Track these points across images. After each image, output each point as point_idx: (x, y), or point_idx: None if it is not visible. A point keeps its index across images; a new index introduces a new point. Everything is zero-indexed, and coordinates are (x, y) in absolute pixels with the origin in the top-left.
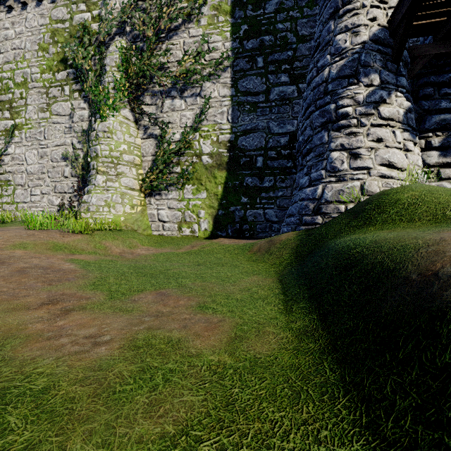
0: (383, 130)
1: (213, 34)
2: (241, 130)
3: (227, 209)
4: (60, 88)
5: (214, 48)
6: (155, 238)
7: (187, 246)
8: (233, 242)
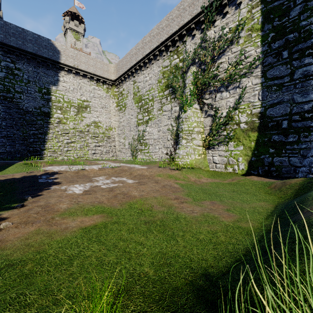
0: None
1: (248, 46)
2: (269, 104)
3: (258, 157)
4: (166, 98)
5: (248, 56)
6: (211, 173)
7: (229, 179)
8: (259, 180)
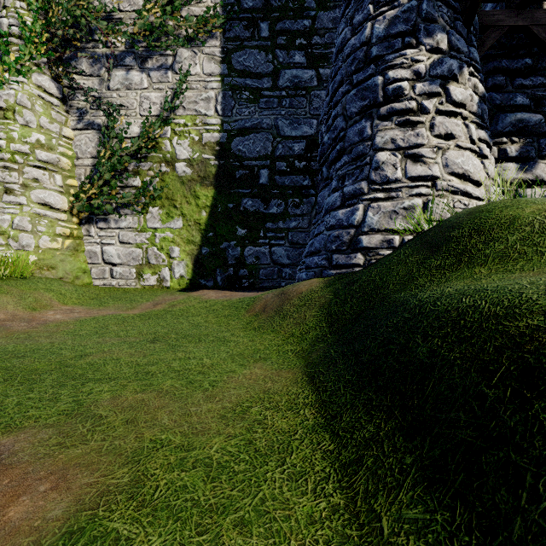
0: (454, 120)
1: None
2: (236, 127)
3: (216, 246)
4: None
5: None
6: (94, 291)
7: (147, 304)
8: (223, 296)
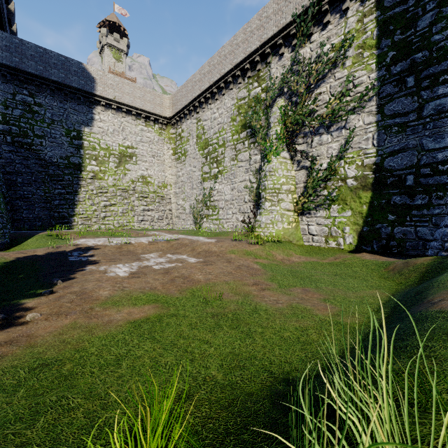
0: None
1: (358, 70)
2: (387, 151)
3: (373, 226)
4: (242, 143)
5: (358, 84)
6: (305, 248)
7: (331, 258)
8: (373, 259)
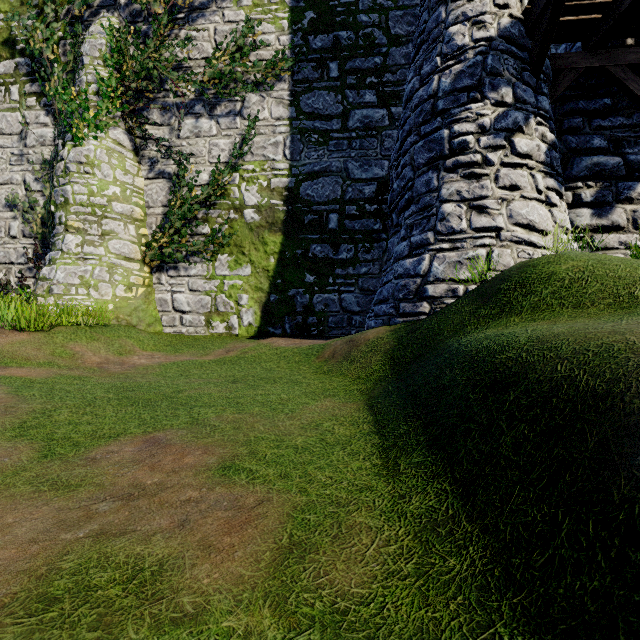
0: (519, 172)
1: (262, 20)
2: (305, 171)
3: (284, 293)
4: (2, 88)
5: (263, 42)
6: (167, 338)
7: (219, 351)
8: (293, 344)
